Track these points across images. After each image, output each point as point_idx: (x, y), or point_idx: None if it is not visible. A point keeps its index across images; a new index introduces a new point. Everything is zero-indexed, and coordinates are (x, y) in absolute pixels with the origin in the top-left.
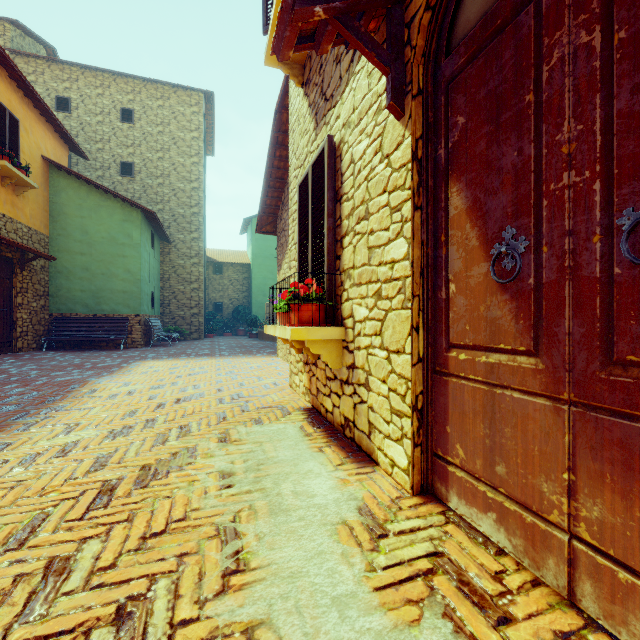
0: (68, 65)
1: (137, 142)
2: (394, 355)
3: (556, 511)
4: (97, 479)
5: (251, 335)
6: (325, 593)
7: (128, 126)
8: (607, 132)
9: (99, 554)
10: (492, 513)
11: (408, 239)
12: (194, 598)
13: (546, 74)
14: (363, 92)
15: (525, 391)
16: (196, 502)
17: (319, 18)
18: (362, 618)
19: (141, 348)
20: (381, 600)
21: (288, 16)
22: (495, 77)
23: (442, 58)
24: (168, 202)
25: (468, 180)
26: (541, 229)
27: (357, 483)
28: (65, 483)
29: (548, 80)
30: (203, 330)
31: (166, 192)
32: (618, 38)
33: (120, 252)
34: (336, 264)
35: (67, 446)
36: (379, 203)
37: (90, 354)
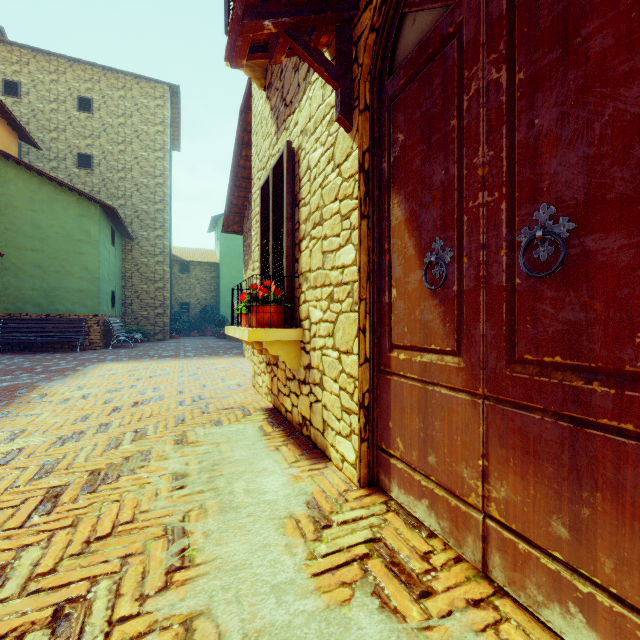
0: (18, 47)
1: (96, 133)
2: (344, 355)
3: (473, 494)
4: (41, 486)
5: (219, 336)
6: (265, 582)
7: (86, 116)
8: (511, 159)
9: (38, 561)
10: (425, 500)
11: (356, 246)
12: (135, 596)
13: (466, 103)
14: (318, 102)
15: (451, 387)
16: (146, 504)
17: (269, 31)
18: (298, 602)
19: (100, 350)
20: (317, 584)
21: (239, 27)
22: (427, 101)
23: (386, 77)
24: (130, 197)
25: (406, 193)
26: (463, 242)
27: (309, 479)
28: (5, 492)
29: (468, 109)
30: (168, 331)
31: (128, 187)
32: (518, 78)
33: (76, 249)
34: (295, 267)
35: (10, 454)
36: (332, 210)
37: (42, 357)
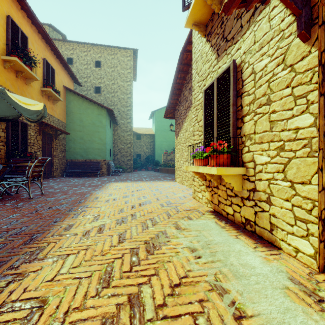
0: (72, 42)
1: (102, 76)
2: (298, 185)
3: None
4: (125, 247)
5: (155, 170)
6: None
7: (98, 69)
8: None
9: (153, 295)
10: None
11: (315, 114)
12: None
13: None
14: (264, 31)
15: None
16: (187, 266)
17: None
18: None
19: (106, 176)
20: None
21: None
22: None
23: None
24: (116, 105)
25: None
26: None
27: (275, 261)
28: (111, 248)
29: None
30: (133, 167)
31: (115, 100)
32: None
33: (96, 130)
34: (237, 132)
35: (100, 227)
36: (281, 94)
37: (85, 179)
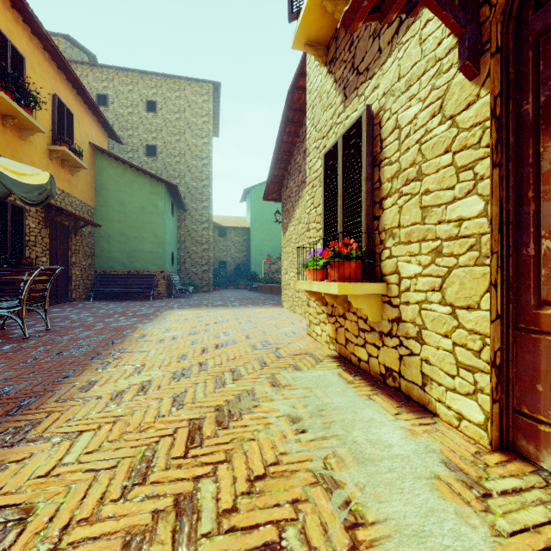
0: (106, 68)
1: (159, 128)
2: (462, 311)
3: None
4: (182, 418)
5: (251, 288)
6: None
7: (152, 115)
8: None
9: (217, 495)
10: None
11: (485, 196)
12: None
13: None
14: (413, 60)
15: None
16: (280, 446)
17: None
18: None
19: (165, 299)
20: None
21: None
22: None
23: (529, 12)
24: (184, 177)
25: None
26: None
27: (426, 434)
28: (156, 420)
29: None
30: (212, 284)
31: (182, 168)
32: None
33: (148, 219)
34: (373, 224)
35: (143, 385)
36: (438, 164)
37: (127, 304)
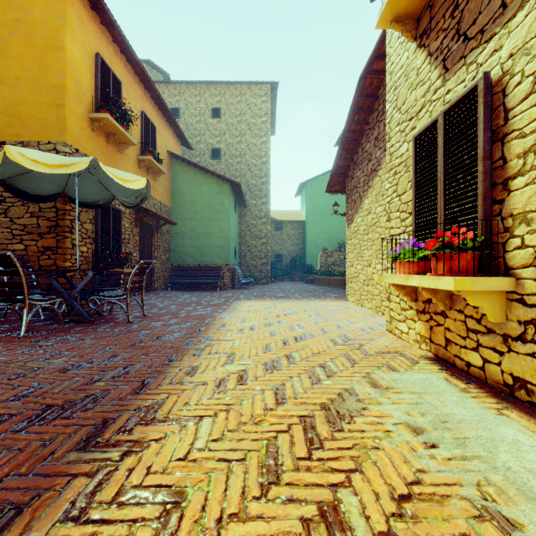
0: (178, 84)
1: (222, 132)
2: None
3: None
4: (290, 413)
5: (307, 281)
6: None
7: (216, 121)
8: None
9: (363, 511)
10: None
11: None
12: None
13: None
14: None
15: None
16: (413, 460)
17: None
18: None
19: (230, 290)
20: None
21: None
22: None
23: None
24: (244, 175)
25: None
26: None
27: None
28: (266, 413)
29: None
30: (270, 276)
31: (243, 168)
32: None
33: (215, 216)
34: (492, 209)
35: (240, 374)
36: None
37: (199, 294)
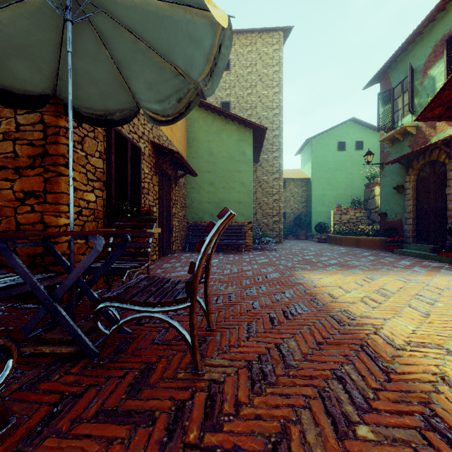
0: None
1: (232, 84)
2: None
3: None
4: None
5: (320, 240)
6: None
7: (226, 73)
8: None
9: None
10: None
11: None
12: None
13: None
14: None
15: None
16: None
17: None
18: None
19: (253, 252)
20: None
21: None
22: None
23: None
24: None
25: None
26: None
27: None
28: None
29: None
30: (282, 235)
31: (253, 121)
32: None
33: (236, 168)
34: None
35: None
36: None
37: (225, 258)
